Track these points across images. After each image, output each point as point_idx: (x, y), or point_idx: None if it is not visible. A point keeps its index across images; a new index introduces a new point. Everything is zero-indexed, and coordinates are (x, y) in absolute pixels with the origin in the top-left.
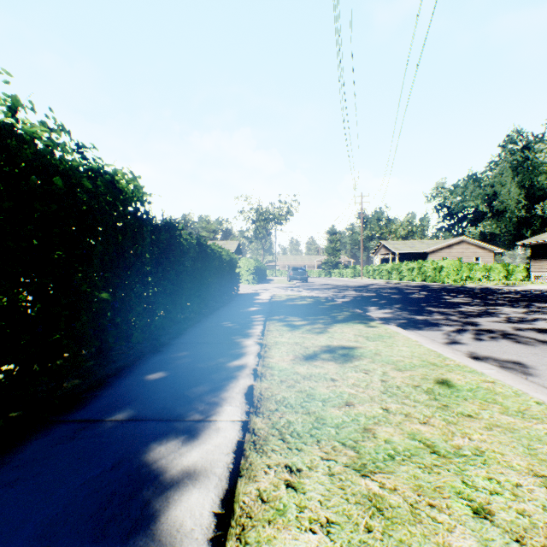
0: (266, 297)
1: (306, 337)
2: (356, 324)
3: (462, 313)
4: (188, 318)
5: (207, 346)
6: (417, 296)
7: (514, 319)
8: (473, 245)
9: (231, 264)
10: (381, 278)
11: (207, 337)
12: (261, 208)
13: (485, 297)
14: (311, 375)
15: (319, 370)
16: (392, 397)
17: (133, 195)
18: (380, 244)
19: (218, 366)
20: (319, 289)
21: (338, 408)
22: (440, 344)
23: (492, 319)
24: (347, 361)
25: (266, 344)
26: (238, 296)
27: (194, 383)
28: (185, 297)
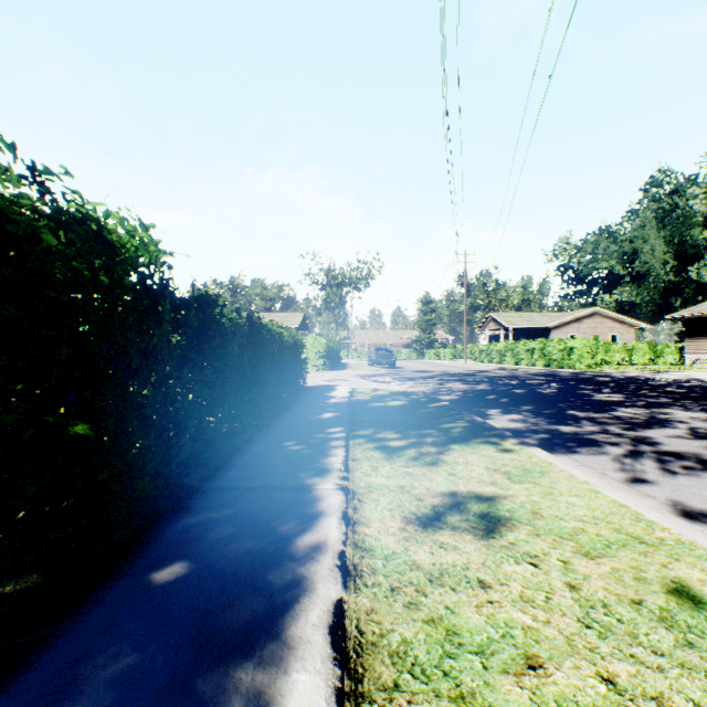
0: (343, 394)
1: (414, 473)
2: (483, 445)
3: (622, 420)
4: (234, 432)
5: (260, 496)
6: (547, 390)
7: (700, 431)
8: (609, 319)
9: (295, 348)
10: (491, 361)
11: (260, 474)
12: (333, 270)
13: (641, 393)
14: (442, 572)
15: (452, 557)
16: (608, 640)
17: (137, 255)
18: (489, 316)
19: (278, 546)
20: (412, 379)
21: (517, 677)
22: (617, 482)
23: (670, 431)
24: (493, 531)
25: (354, 491)
26: (305, 391)
27: (236, 595)
28: (228, 405)
